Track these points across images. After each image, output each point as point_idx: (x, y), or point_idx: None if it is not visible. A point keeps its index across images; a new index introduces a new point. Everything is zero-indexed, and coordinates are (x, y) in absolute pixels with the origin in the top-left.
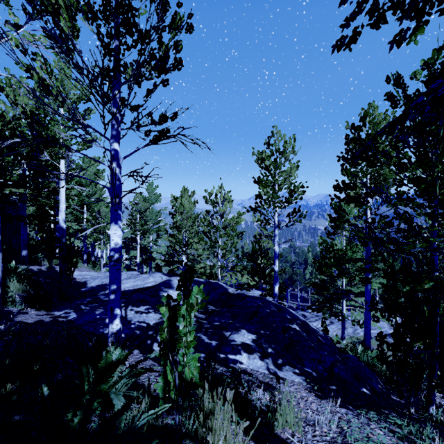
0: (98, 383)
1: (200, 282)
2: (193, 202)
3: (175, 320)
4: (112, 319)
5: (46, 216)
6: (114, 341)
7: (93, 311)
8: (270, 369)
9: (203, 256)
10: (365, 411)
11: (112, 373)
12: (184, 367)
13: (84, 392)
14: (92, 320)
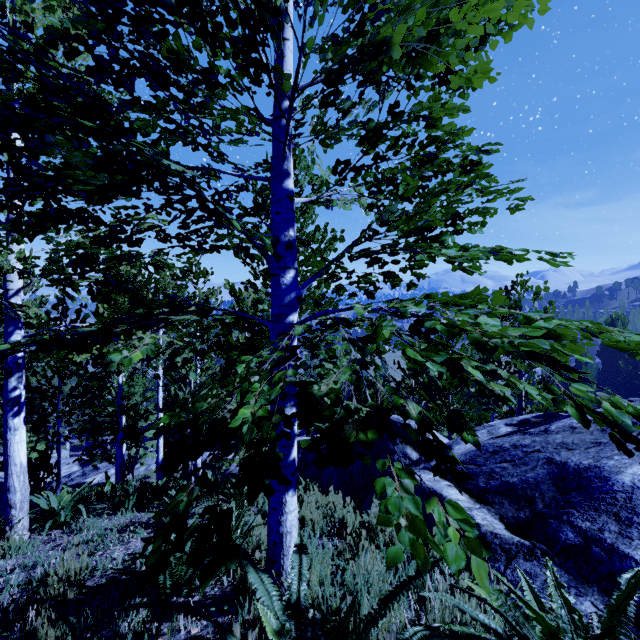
0: None
1: None
2: None
3: None
4: None
5: None
6: None
7: None
8: None
9: None
10: None
11: None
12: None
13: None
14: None
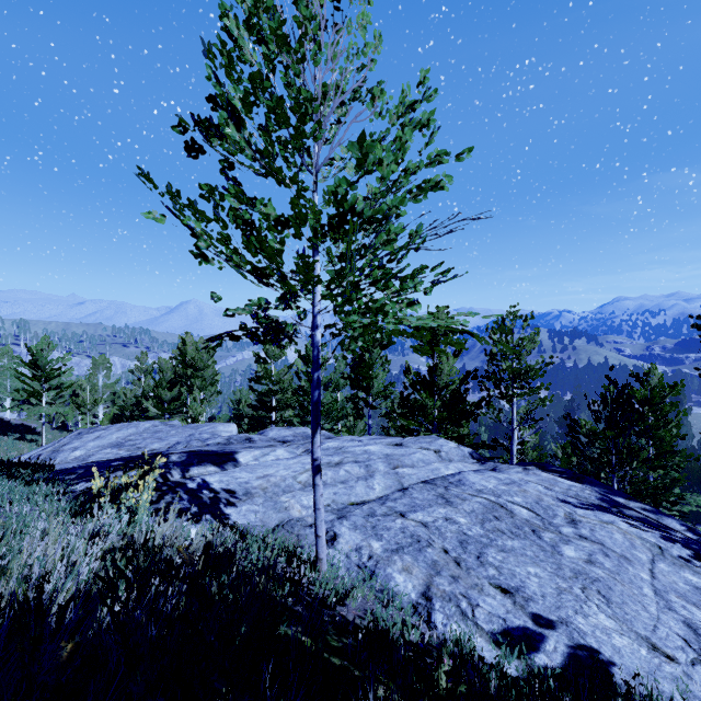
0: None
1: None
2: None
3: None
4: None
5: None
6: None
7: None
8: None
9: None
10: None
11: None
12: None
13: None
14: None
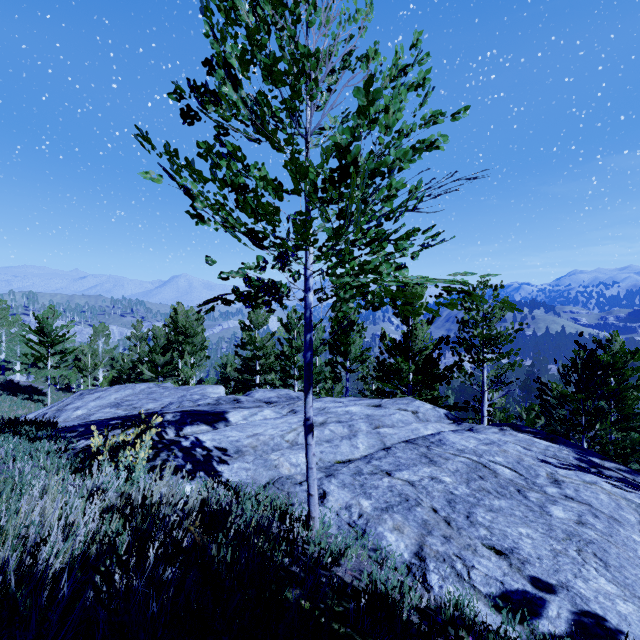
0: None
1: None
2: None
3: None
4: None
5: None
6: None
7: None
8: None
9: None
10: None
11: None
12: None
13: None
14: None
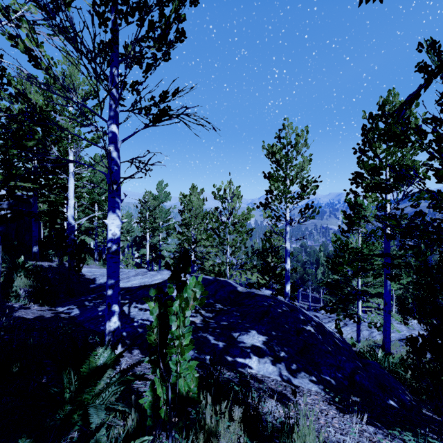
0: (78, 393)
1: (207, 279)
2: (202, 199)
3: (168, 319)
4: (109, 316)
5: (57, 213)
6: (112, 340)
7: (96, 307)
8: (283, 375)
9: (212, 254)
10: (396, 430)
11: (97, 380)
12: (178, 378)
13: (64, 401)
14: (94, 316)
